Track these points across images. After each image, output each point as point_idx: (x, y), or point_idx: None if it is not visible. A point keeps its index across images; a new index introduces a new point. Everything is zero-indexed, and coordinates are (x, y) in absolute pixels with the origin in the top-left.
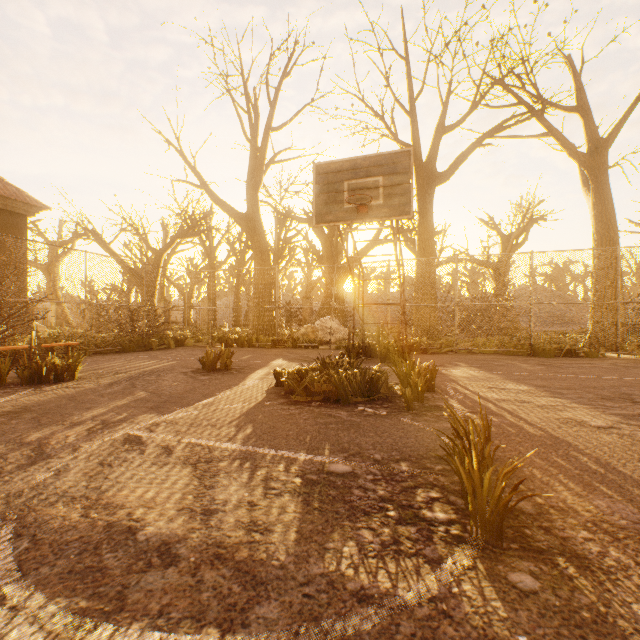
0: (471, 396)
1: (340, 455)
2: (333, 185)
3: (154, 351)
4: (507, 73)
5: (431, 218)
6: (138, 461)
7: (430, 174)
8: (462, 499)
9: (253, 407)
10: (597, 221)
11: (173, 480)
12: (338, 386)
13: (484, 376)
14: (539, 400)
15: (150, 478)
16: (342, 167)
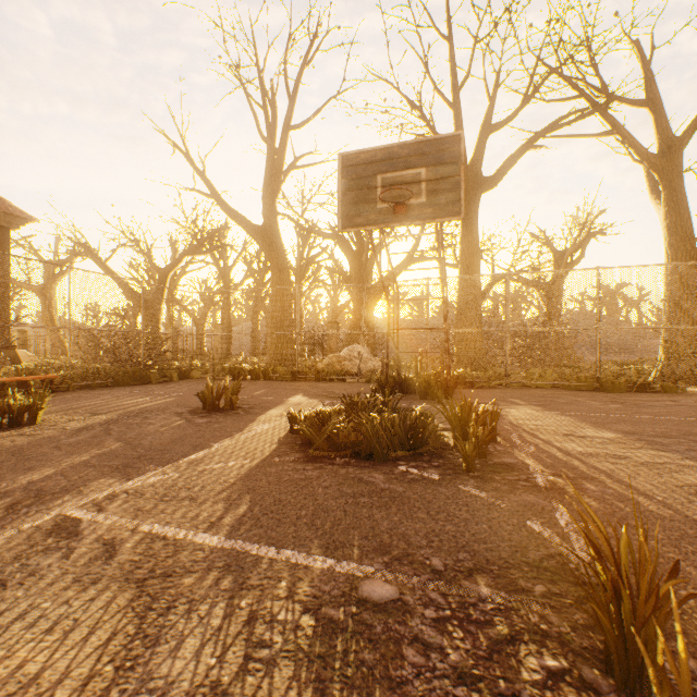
0: (546, 448)
1: (378, 560)
2: (363, 180)
3: (152, 385)
4: (565, 61)
5: (476, 230)
6: (53, 574)
7: (475, 179)
8: (606, 675)
9: (256, 466)
10: (671, 233)
11: (93, 622)
12: (371, 437)
13: (552, 418)
14: (638, 454)
15: (55, 617)
16: (375, 157)
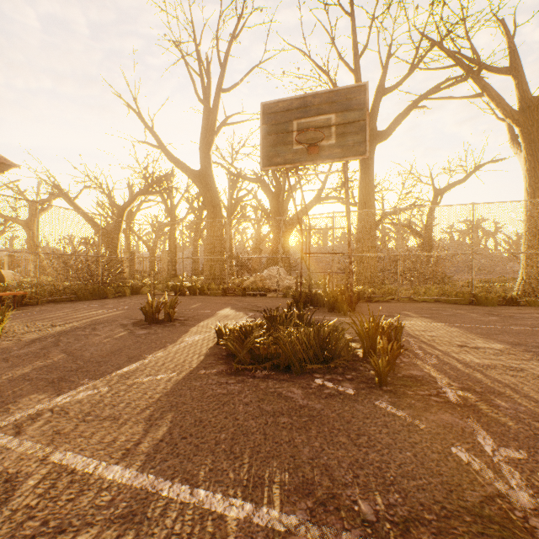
0: (446, 359)
1: (300, 505)
2: (281, 125)
3: (108, 299)
4: (444, 36)
5: (372, 174)
6: None
7: (371, 132)
8: None
9: (182, 379)
10: (530, 175)
11: None
12: (289, 351)
13: (443, 329)
14: (532, 366)
15: None
16: (291, 105)
